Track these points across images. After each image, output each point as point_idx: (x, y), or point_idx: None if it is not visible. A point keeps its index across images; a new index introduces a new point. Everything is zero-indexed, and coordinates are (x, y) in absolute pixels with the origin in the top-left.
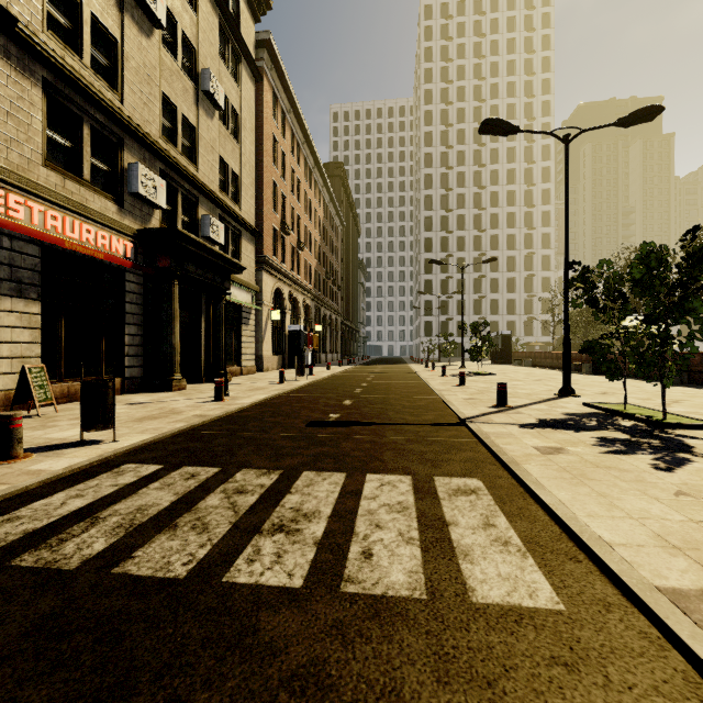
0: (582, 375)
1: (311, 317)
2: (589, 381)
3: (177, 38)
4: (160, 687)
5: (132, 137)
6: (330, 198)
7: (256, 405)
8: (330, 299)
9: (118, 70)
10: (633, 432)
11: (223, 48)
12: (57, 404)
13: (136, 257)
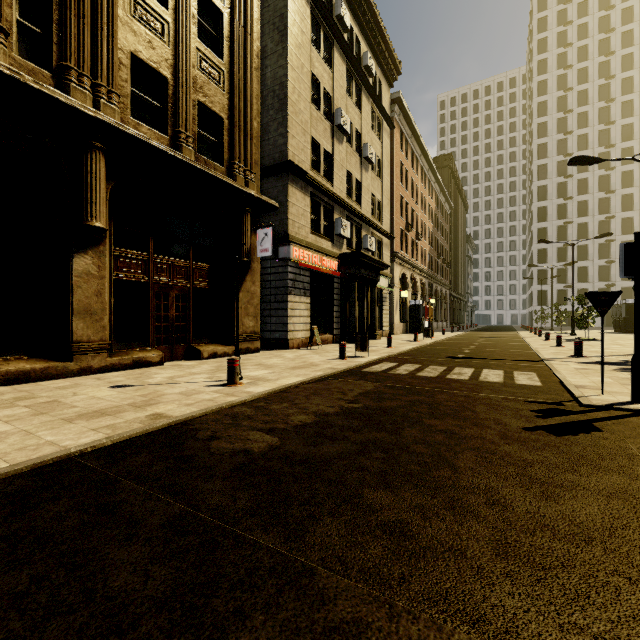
0: None
1: (425, 293)
2: None
3: (352, 134)
4: (444, 382)
5: (336, 204)
6: (440, 190)
7: (412, 350)
8: (440, 275)
9: (331, 170)
10: None
11: (372, 121)
12: (313, 346)
13: (339, 269)
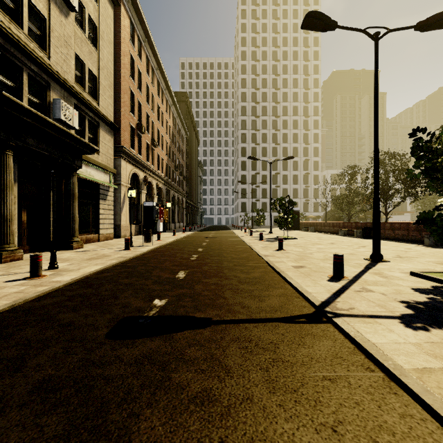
0: (356, 238)
1: (163, 197)
2: (369, 244)
3: None
4: None
5: None
6: (177, 114)
7: (74, 284)
8: (177, 185)
9: None
10: None
11: None
12: None
13: None
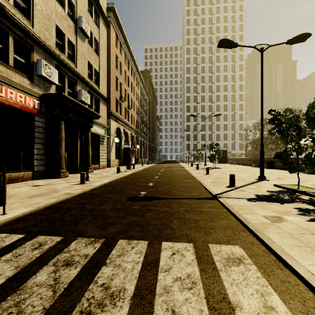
0: None
1: (134, 141)
2: (268, 172)
3: None
4: None
5: (38, 46)
6: (143, 86)
7: (102, 186)
8: (143, 133)
9: (30, 10)
10: (313, 204)
11: (90, 8)
12: None
13: (41, 108)
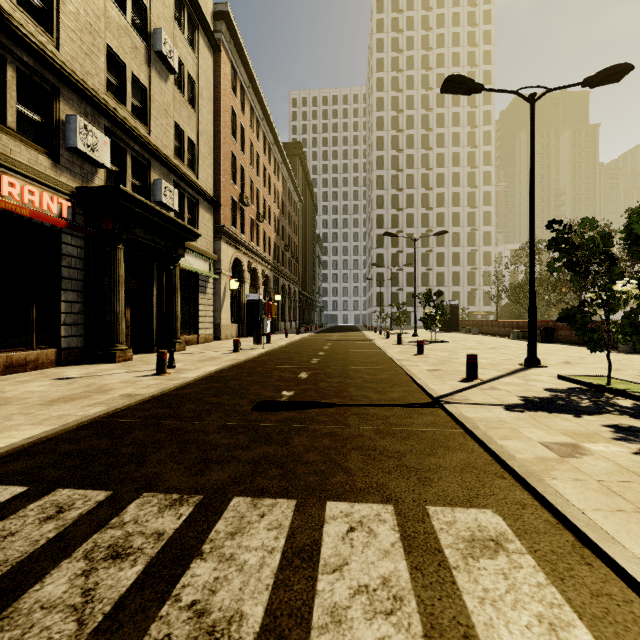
0: None
1: (270, 287)
2: (543, 349)
3: None
4: None
5: (70, 88)
6: (288, 174)
7: (201, 380)
8: (288, 270)
9: (52, 13)
10: None
11: (178, 13)
12: None
13: (74, 218)
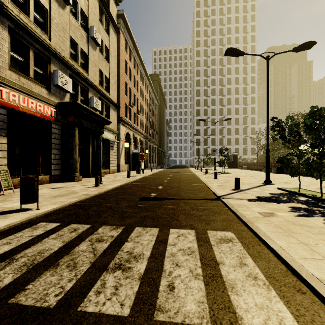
0: (272, 173)
1: (143, 146)
2: (276, 176)
3: (78, 11)
4: None
5: (55, 57)
6: (152, 90)
7: (115, 189)
8: (152, 138)
9: (47, 24)
10: (307, 203)
11: (101, 17)
12: (16, 188)
13: (57, 116)
